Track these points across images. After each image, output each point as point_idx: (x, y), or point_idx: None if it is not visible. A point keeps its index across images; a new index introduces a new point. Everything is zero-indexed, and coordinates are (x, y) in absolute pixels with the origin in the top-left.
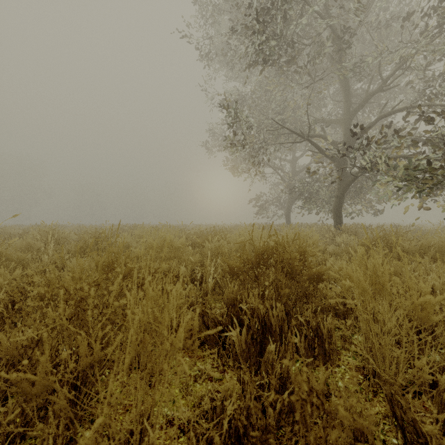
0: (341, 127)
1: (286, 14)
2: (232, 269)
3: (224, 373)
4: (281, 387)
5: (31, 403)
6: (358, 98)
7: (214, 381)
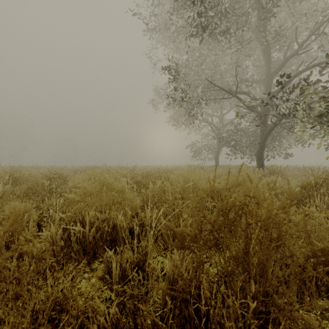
0: (259, 89)
1: None
2: (183, 243)
3: None
4: None
5: None
6: (274, 64)
7: None
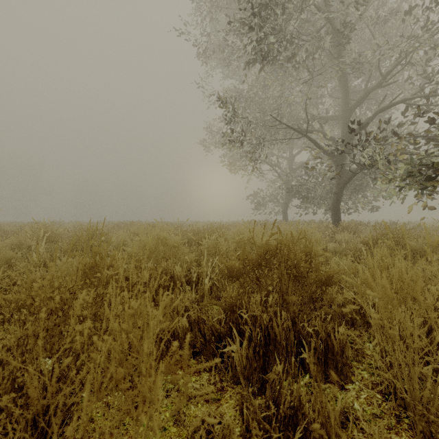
0: (338, 124)
1: (284, 8)
2: (231, 271)
3: (222, 390)
4: (290, 416)
5: None
6: (356, 95)
7: (211, 401)
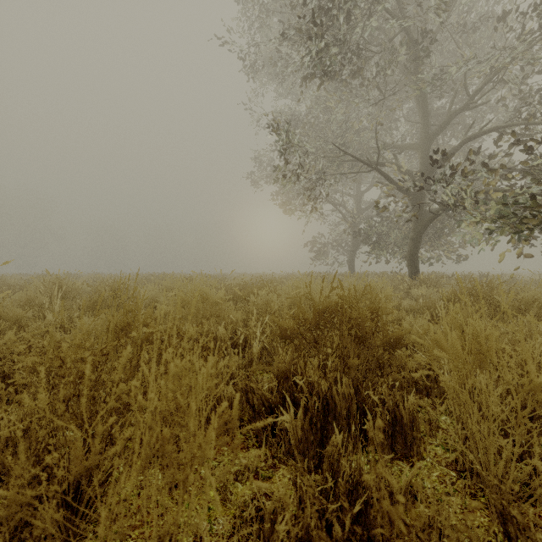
0: (416, 154)
1: (350, 14)
2: (284, 332)
3: (274, 468)
4: (350, 492)
5: (1, 528)
6: (438, 118)
7: (261, 480)
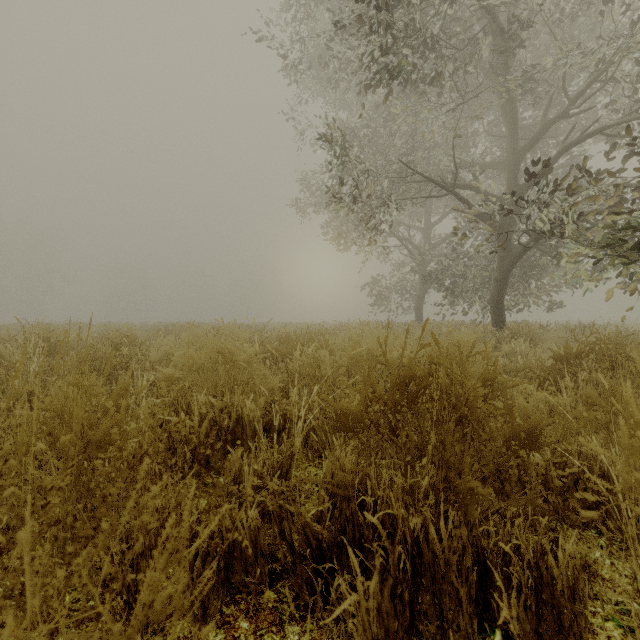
0: (499, 177)
1: None
2: (344, 421)
3: None
4: None
5: None
6: (526, 132)
7: None
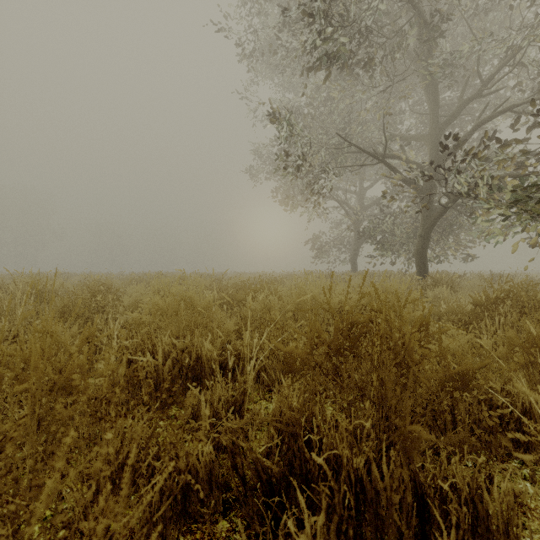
0: (422, 149)
1: None
2: (291, 365)
3: None
4: None
5: None
6: (446, 110)
7: None
